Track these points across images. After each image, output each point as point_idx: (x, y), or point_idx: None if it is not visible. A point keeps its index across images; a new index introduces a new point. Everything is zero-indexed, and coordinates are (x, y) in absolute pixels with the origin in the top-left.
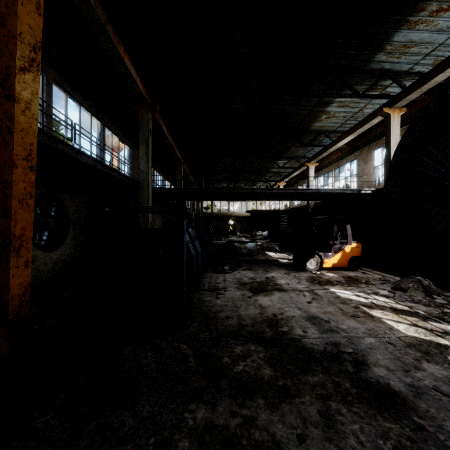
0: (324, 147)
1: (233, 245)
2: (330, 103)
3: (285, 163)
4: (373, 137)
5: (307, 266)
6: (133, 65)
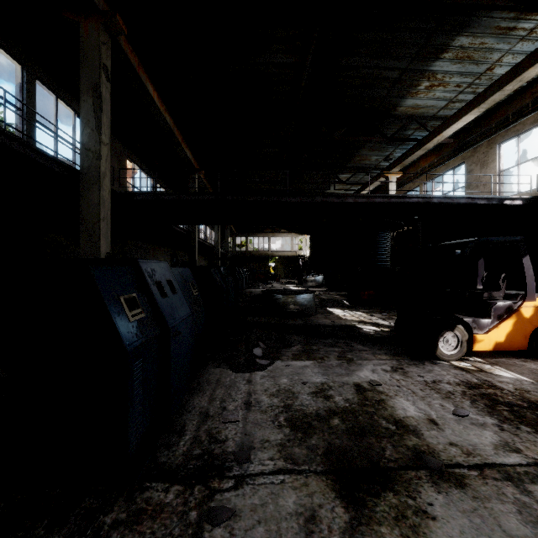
0: (417, 142)
1: (274, 298)
2: (442, 52)
3: (349, 176)
4: (500, 122)
5: (439, 350)
6: None
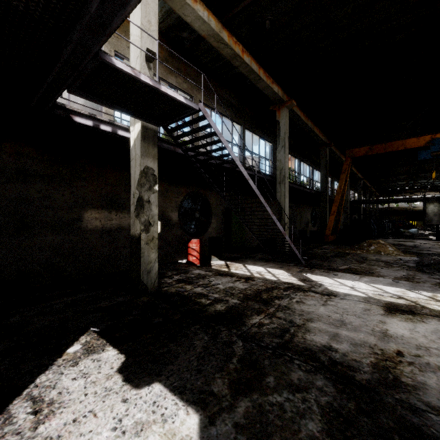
0: None
1: (399, 230)
2: None
3: None
4: None
5: None
6: (341, 150)
